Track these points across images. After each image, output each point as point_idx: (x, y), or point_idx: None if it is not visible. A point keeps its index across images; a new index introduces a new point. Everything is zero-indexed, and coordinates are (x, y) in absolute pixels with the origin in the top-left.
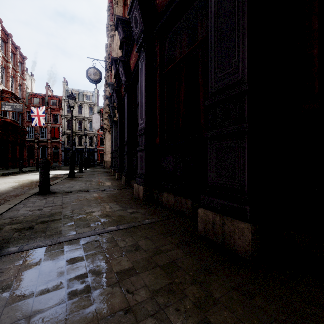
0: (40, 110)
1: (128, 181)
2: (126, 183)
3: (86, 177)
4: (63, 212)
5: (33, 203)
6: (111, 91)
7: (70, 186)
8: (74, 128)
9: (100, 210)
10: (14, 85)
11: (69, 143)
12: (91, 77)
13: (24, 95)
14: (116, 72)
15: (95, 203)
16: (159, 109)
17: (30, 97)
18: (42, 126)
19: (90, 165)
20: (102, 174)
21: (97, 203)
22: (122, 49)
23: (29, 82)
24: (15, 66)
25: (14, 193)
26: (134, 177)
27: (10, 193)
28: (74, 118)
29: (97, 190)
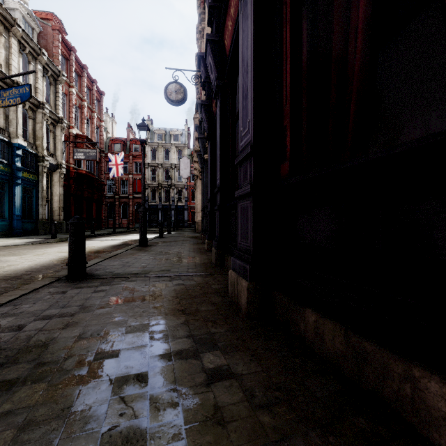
0: (118, 157)
1: (222, 259)
2: (217, 260)
3: (163, 246)
4: (50, 346)
5: (30, 304)
6: (200, 116)
7: (128, 263)
8: (160, 179)
9: (137, 348)
10: (91, 129)
11: (153, 198)
12: (172, 96)
13: (101, 140)
14: (205, 77)
15: (140, 314)
16: (287, 90)
17: (110, 144)
18: (123, 179)
19: (179, 228)
20: (187, 242)
21: (143, 317)
22: (212, 25)
23: (109, 125)
24: (91, 104)
25: (48, 271)
26: (232, 252)
27: (42, 272)
28: (160, 166)
29: (164, 275)
